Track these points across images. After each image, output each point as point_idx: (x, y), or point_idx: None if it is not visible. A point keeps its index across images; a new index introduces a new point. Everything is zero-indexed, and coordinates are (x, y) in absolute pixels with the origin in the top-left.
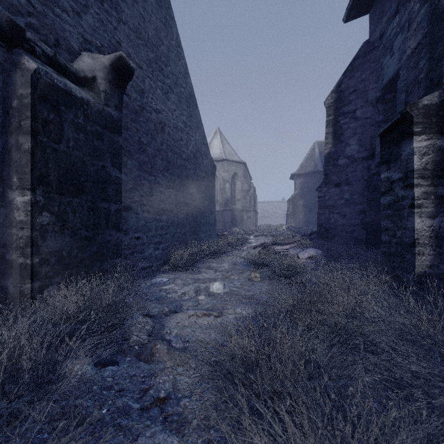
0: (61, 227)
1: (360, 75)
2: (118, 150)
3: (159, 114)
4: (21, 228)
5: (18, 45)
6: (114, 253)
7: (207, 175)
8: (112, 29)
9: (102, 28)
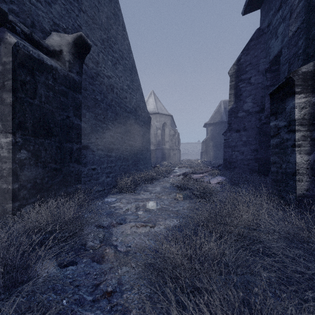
0: (35, 161)
1: (254, 52)
2: (79, 105)
3: (109, 79)
4: (5, 162)
5: (2, 25)
6: (76, 180)
7: (145, 124)
8: (75, 16)
9: (67, 15)
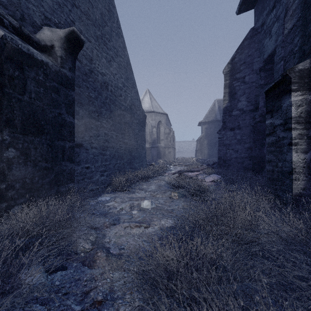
0: (24, 160)
1: (248, 52)
2: (71, 102)
3: (104, 76)
4: None
5: None
6: (68, 179)
7: (140, 122)
8: (67, 11)
9: (59, 9)
